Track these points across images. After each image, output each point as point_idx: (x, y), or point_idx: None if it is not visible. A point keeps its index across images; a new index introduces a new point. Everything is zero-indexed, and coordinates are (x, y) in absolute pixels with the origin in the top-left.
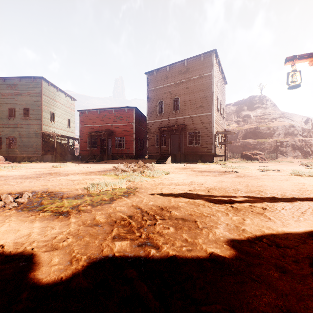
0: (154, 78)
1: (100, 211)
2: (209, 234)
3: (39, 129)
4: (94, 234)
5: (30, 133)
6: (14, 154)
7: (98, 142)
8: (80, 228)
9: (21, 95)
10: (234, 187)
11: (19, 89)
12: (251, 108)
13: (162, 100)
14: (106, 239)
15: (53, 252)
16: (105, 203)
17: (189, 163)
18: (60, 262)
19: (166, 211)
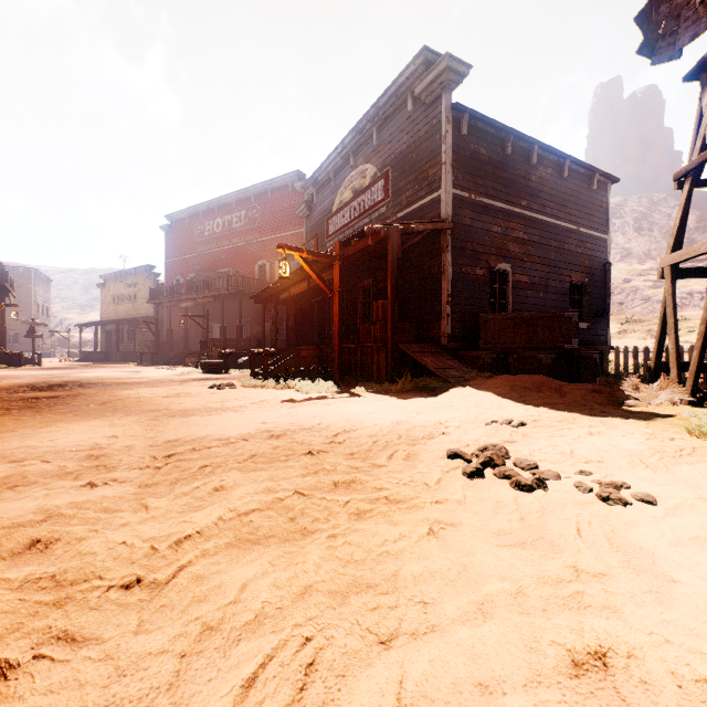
0: None
1: None
2: None
3: None
4: None
5: None
6: None
7: None
8: None
9: None
10: None
11: None
12: None
13: None
14: None
15: None
16: None
17: None
18: None
19: None
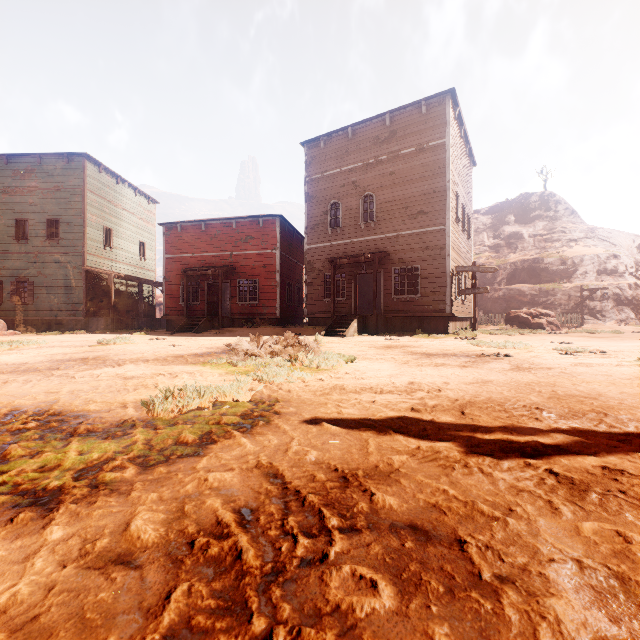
0: (320, 153)
1: (158, 488)
2: (538, 631)
3: (80, 264)
4: (95, 622)
5: (60, 272)
6: (28, 315)
7: (202, 290)
8: (59, 580)
9: (43, 192)
10: (522, 398)
11: (38, 179)
12: (523, 219)
13: (337, 201)
14: None
15: None
16: (182, 455)
17: (395, 334)
18: None
19: (358, 488)
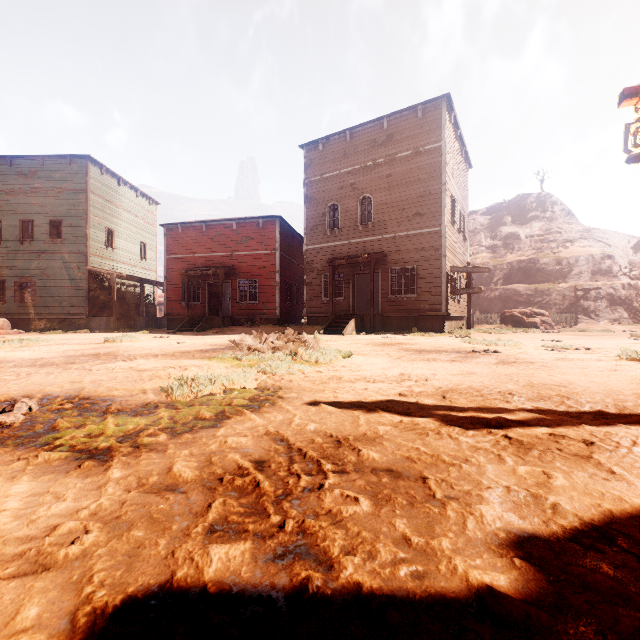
0: (319, 155)
1: (188, 448)
2: (467, 521)
3: (83, 264)
4: (161, 519)
5: (63, 272)
6: (31, 314)
7: (202, 290)
8: (128, 498)
9: (46, 194)
10: (499, 386)
11: (41, 181)
12: (520, 219)
13: (335, 203)
14: (190, 536)
15: (33, 578)
16: (203, 427)
17: (392, 333)
18: (41, 621)
19: (348, 447)
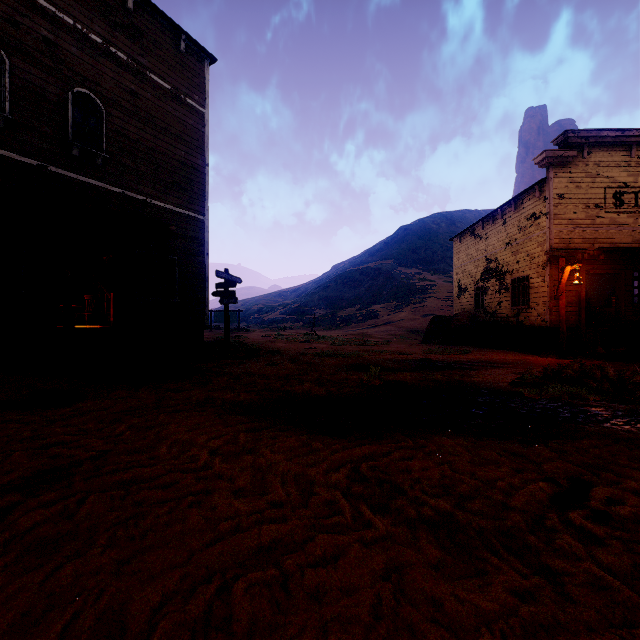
0: None
1: None
2: None
3: None
4: None
5: None
6: None
7: None
8: None
9: None
10: None
11: None
12: None
13: None
14: None
15: None
16: None
17: None
18: None
19: None
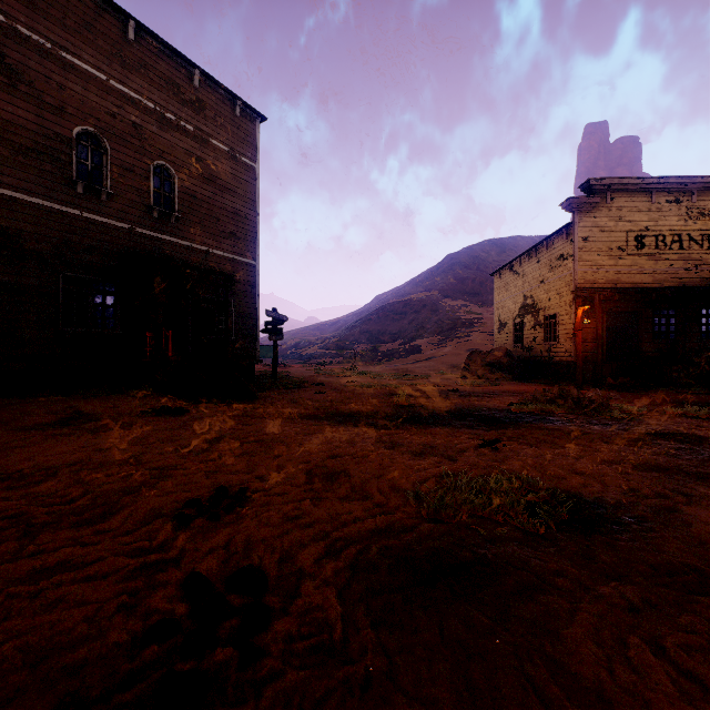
0: None
1: None
2: None
3: None
4: None
5: None
6: None
7: None
8: None
9: None
10: None
11: None
12: None
13: (97, 135)
14: None
15: None
16: None
17: None
18: None
19: None
